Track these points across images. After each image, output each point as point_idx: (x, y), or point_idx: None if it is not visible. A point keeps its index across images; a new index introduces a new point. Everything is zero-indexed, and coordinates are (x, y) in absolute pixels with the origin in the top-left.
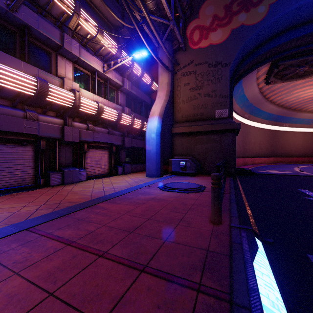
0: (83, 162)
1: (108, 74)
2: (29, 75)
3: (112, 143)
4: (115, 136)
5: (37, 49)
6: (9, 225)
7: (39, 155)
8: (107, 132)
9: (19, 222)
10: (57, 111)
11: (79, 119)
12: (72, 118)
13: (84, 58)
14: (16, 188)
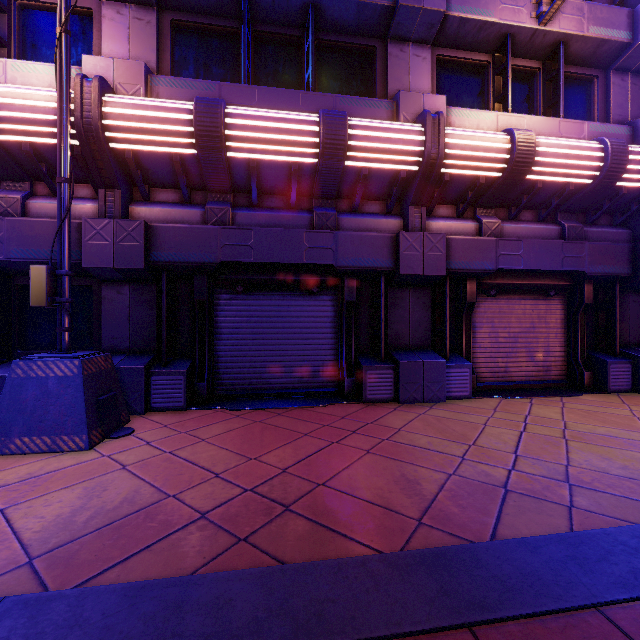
0: (465, 338)
1: (560, 23)
2: (303, 113)
3: (576, 272)
4: (590, 245)
5: (344, 56)
6: (9, 597)
7: (343, 317)
8: (557, 235)
9: (49, 591)
10: (387, 197)
11: (451, 207)
12: (423, 205)
13: (463, 11)
14: (299, 393)
